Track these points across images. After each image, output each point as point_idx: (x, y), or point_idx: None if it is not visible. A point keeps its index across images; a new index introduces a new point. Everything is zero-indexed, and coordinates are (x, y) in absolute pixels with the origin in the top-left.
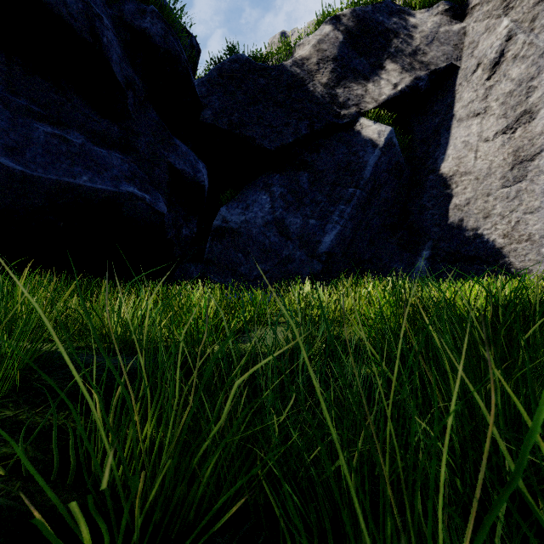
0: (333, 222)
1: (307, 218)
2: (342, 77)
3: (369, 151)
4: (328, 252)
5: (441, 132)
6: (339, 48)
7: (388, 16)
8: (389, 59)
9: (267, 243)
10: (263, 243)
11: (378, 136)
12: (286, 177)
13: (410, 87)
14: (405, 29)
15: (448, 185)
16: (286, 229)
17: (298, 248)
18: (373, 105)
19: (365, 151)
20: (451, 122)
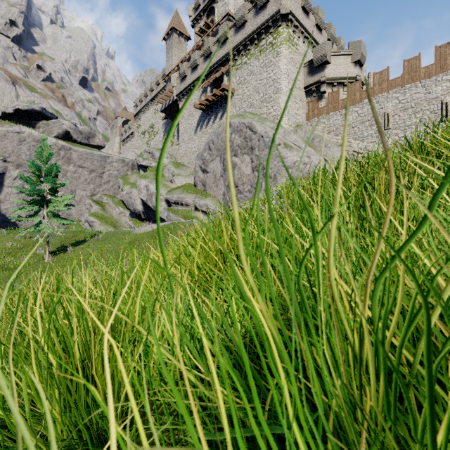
0: None
1: None
2: None
3: None
4: None
5: (0, 187)
6: None
7: None
8: None
9: None
10: None
11: None
12: None
13: None
14: None
15: (2, 202)
16: None
17: None
18: None
19: None
20: (3, 186)
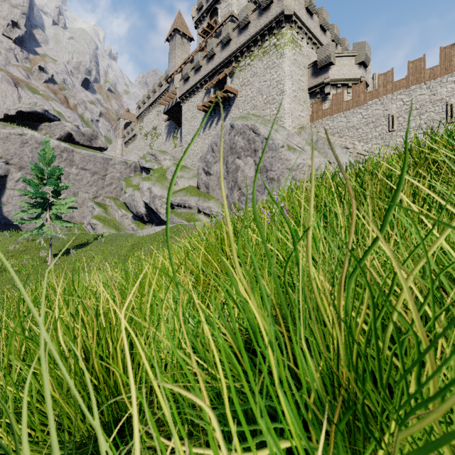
0: None
1: None
2: None
3: None
4: None
5: (3, 190)
6: None
7: None
8: None
9: None
10: None
11: None
12: None
13: None
14: None
15: (5, 205)
16: None
17: None
18: None
19: None
20: (6, 189)
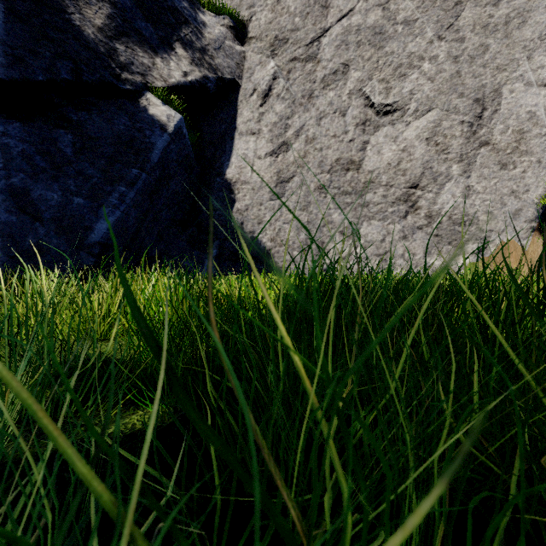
0: (111, 205)
1: (70, 194)
2: (124, 33)
3: (157, 133)
4: (103, 242)
5: (227, 139)
6: None
7: None
8: (179, 42)
9: None
10: None
11: (168, 120)
12: (33, 130)
13: (200, 82)
14: (195, 21)
15: (232, 190)
16: (32, 204)
17: (55, 234)
18: (162, 84)
19: (153, 132)
20: (235, 133)
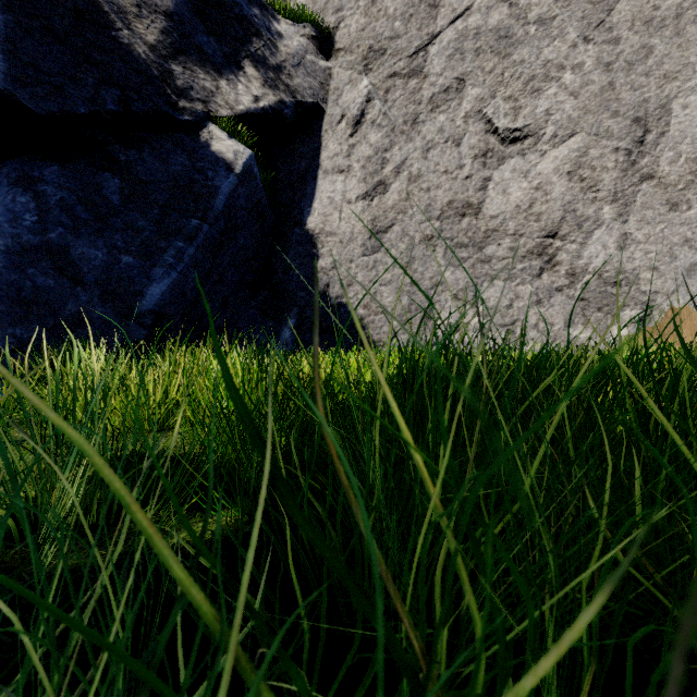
0: (166, 265)
1: (117, 251)
2: (182, 51)
3: (222, 174)
4: (157, 311)
5: (308, 179)
6: (176, 2)
7: (248, 2)
8: (249, 59)
9: (28, 287)
10: (17, 286)
11: (235, 157)
12: (73, 174)
13: (274, 109)
14: (268, 31)
15: (315, 244)
16: (72, 265)
17: (99, 301)
18: (228, 113)
19: (217, 172)
20: (318, 172)
